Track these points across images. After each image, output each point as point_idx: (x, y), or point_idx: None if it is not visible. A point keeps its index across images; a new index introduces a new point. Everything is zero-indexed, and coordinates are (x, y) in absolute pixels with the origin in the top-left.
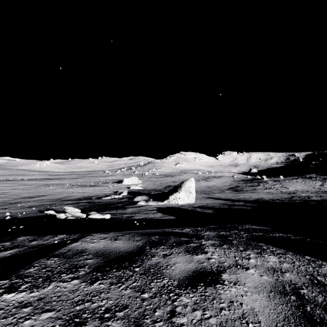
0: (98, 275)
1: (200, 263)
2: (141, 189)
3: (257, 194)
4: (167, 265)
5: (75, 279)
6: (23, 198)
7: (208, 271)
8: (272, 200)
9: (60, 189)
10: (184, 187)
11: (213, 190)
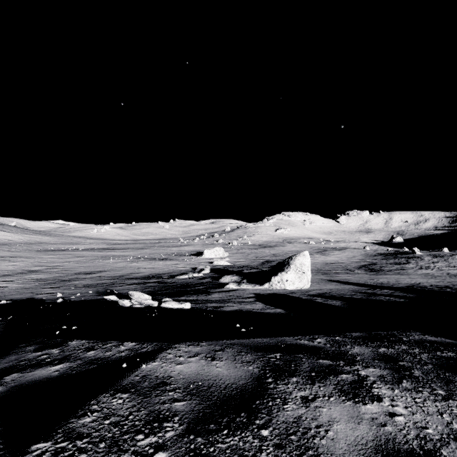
0: (198, 442)
1: (379, 427)
2: (228, 265)
3: (409, 277)
4: (317, 426)
5: (161, 449)
6: (78, 274)
7: (404, 448)
8: (436, 287)
9: (122, 263)
10: (293, 265)
11: (335, 268)
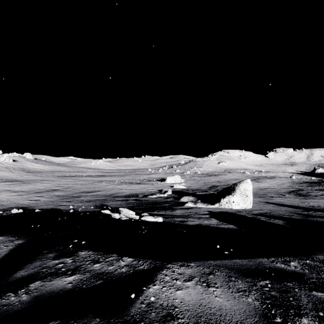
0: None
1: None
2: (184, 189)
3: None
4: None
5: None
6: (83, 192)
7: None
8: None
9: (110, 185)
10: (238, 190)
11: (268, 193)
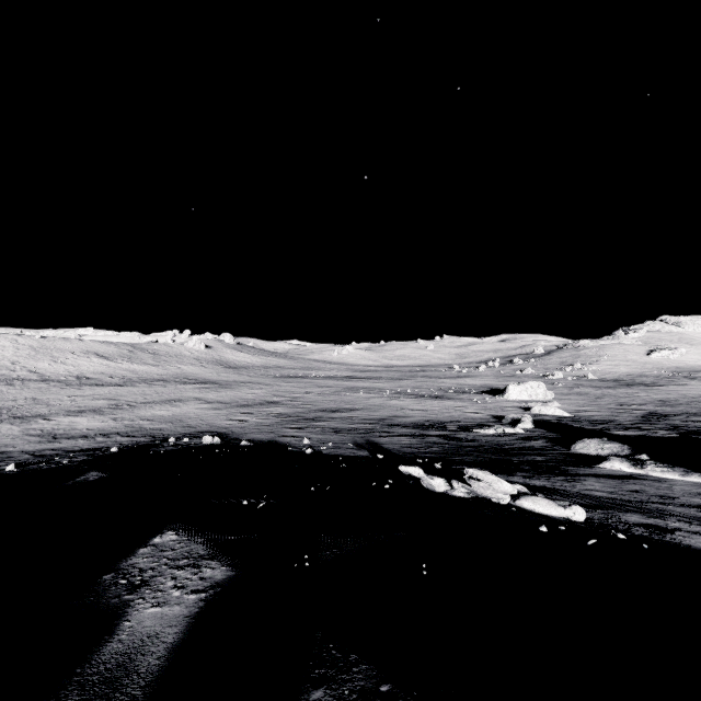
0: None
1: None
2: (565, 417)
3: None
4: None
5: None
6: (323, 411)
7: None
8: None
9: (376, 399)
10: None
11: None
